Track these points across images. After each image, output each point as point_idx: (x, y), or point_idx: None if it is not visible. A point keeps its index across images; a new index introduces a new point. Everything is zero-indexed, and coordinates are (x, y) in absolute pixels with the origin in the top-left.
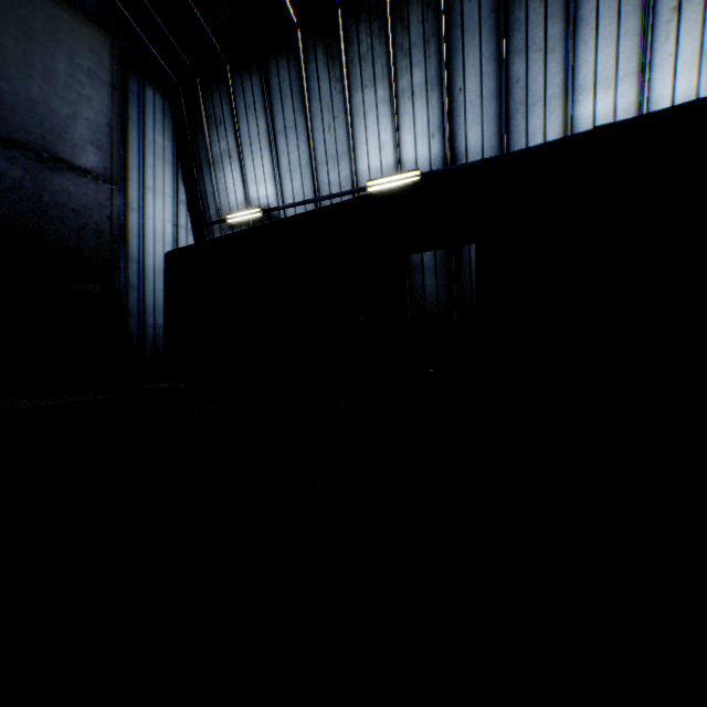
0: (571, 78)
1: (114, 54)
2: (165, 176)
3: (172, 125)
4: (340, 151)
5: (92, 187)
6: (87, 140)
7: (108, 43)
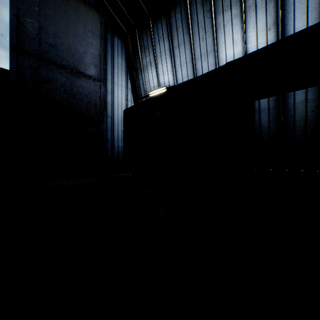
0: None
1: (101, 22)
2: (122, 77)
3: (125, 53)
4: (209, 50)
5: (92, 84)
6: (90, 63)
7: (99, 17)
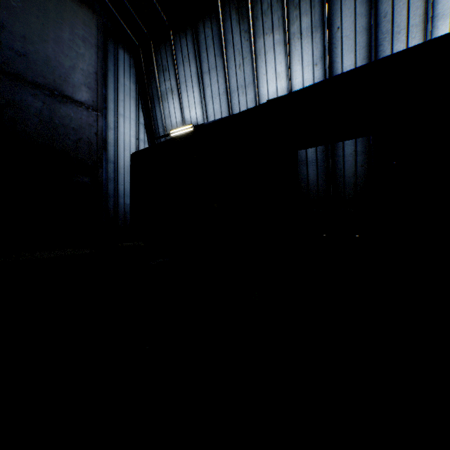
0: (430, 9)
1: (98, 26)
2: (130, 106)
3: (135, 73)
4: (247, 82)
5: (84, 113)
6: (82, 83)
7: (95, 19)
